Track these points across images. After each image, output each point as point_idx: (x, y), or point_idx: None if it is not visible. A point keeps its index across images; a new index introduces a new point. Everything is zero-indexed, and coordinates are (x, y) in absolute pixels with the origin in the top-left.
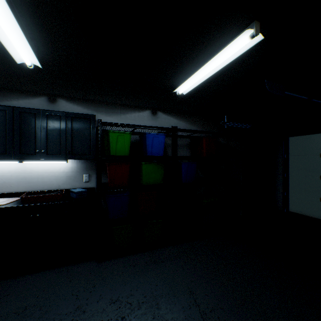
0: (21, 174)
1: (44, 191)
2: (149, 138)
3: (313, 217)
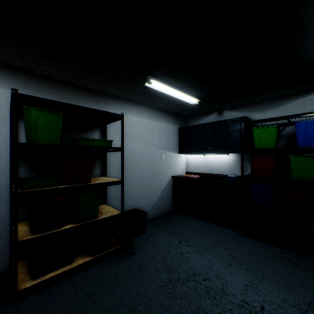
0: (204, 162)
1: (213, 174)
2: (299, 127)
3: None
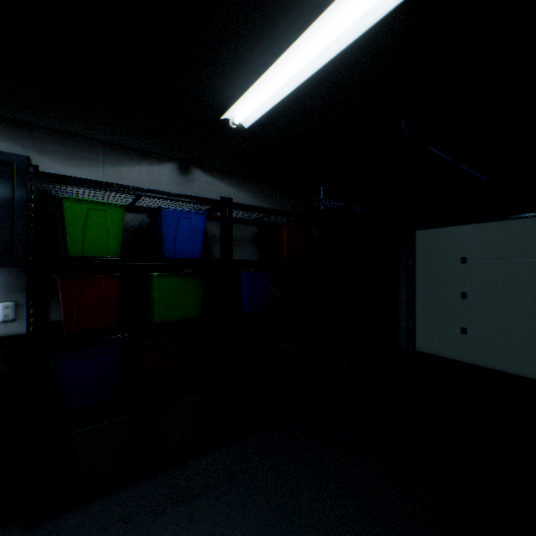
0: None
1: None
2: (170, 219)
3: (451, 358)
